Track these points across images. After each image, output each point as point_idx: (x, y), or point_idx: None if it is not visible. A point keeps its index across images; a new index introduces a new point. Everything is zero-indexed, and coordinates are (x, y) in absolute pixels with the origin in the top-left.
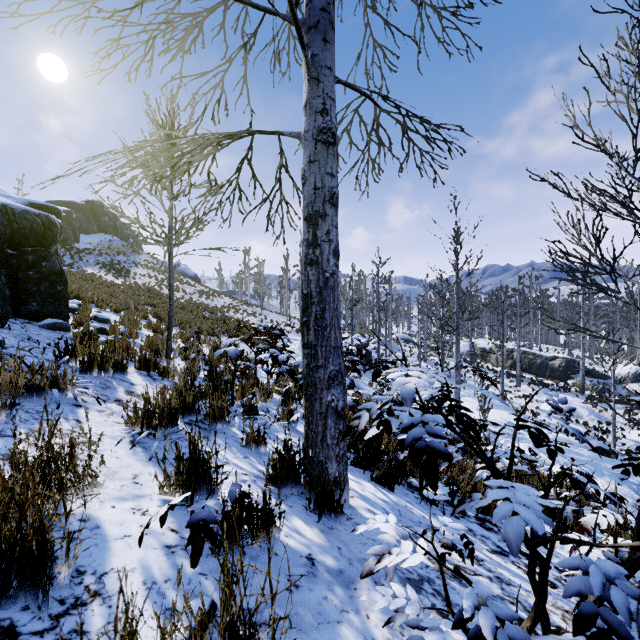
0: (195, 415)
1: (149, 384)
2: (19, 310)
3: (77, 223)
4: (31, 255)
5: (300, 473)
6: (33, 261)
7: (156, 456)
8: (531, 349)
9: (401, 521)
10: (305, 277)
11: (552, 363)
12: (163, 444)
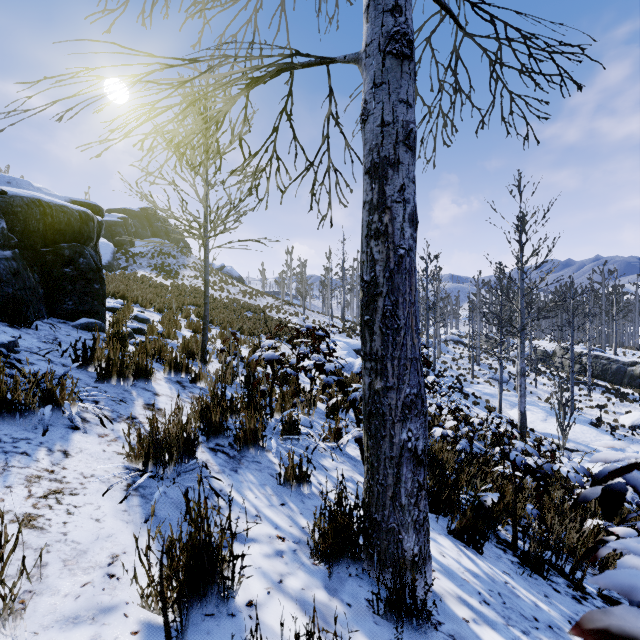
0: (223, 438)
1: (176, 393)
2: (55, 309)
3: (132, 229)
4: (66, 251)
5: (360, 545)
6: (68, 258)
7: (136, 540)
8: (604, 353)
9: (510, 620)
10: (367, 256)
11: (631, 369)
12: (172, 488)
